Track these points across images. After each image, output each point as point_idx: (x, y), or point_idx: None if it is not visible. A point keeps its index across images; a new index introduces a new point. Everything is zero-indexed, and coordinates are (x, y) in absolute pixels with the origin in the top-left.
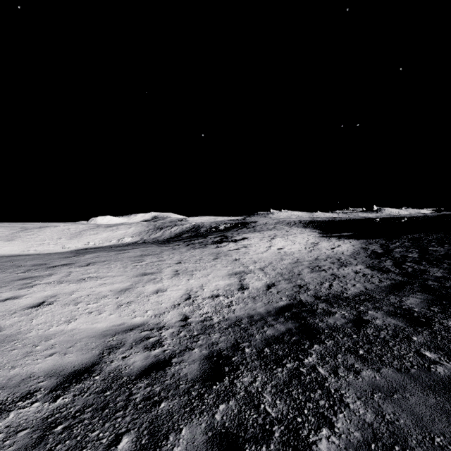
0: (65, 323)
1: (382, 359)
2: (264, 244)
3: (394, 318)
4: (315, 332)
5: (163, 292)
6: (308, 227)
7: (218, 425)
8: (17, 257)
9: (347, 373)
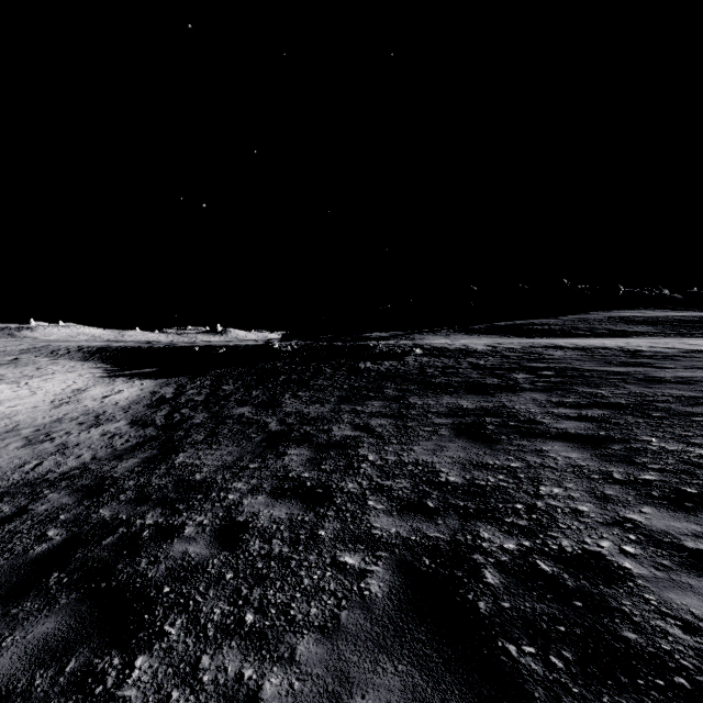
0: None
1: None
2: None
3: (73, 496)
4: None
5: None
6: (91, 360)
7: None
8: None
9: None
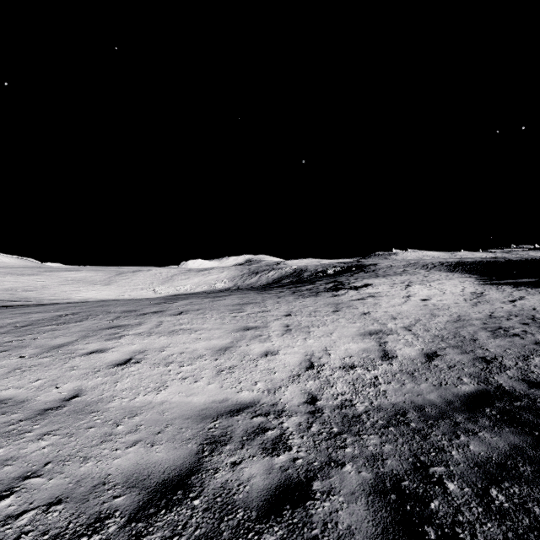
0: (153, 392)
1: None
2: (398, 292)
3: None
4: None
5: (274, 356)
6: (456, 271)
7: None
8: (109, 302)
9: None
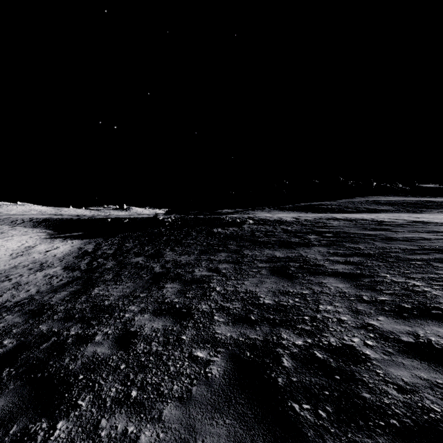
0: None
1: None
2: None
3: (22, 317)
4: None
5: None
6: (38, 227)
7: None
8: None
9: None
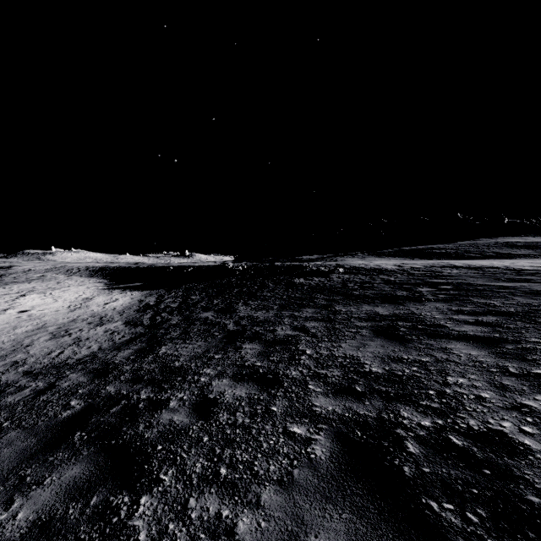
0: None
1: (22, 423)
2: None
3: (87, 376)
4: None
5: None
6: (95, 277)
7: None
8: None
9: None
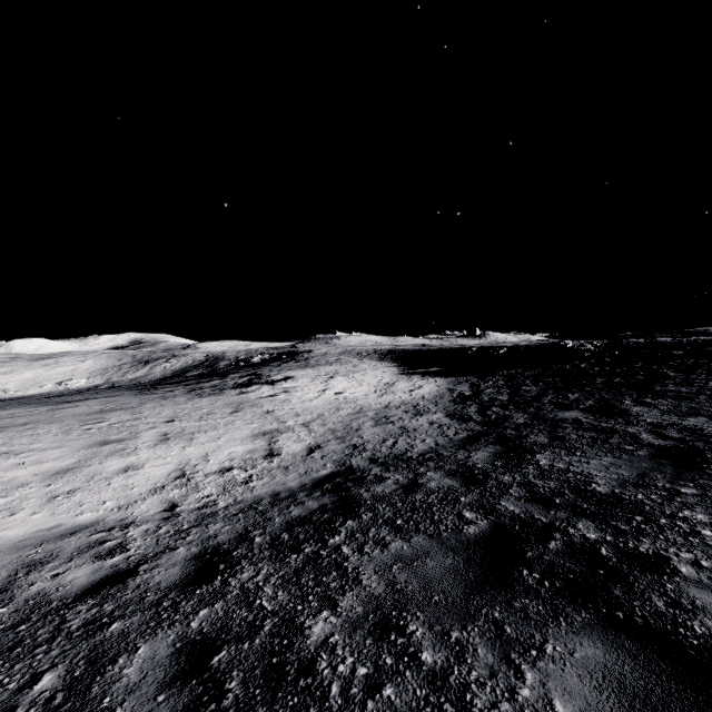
0: None
1: (419, 526)
2: (317, 386)
3: (452, 478)
4: (354, 506)
5: (138, 470)
6: (385, 360)
7: (192, 633)
8: None
9: (374, 548)
